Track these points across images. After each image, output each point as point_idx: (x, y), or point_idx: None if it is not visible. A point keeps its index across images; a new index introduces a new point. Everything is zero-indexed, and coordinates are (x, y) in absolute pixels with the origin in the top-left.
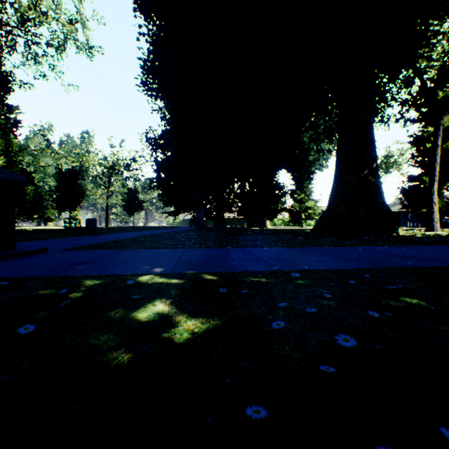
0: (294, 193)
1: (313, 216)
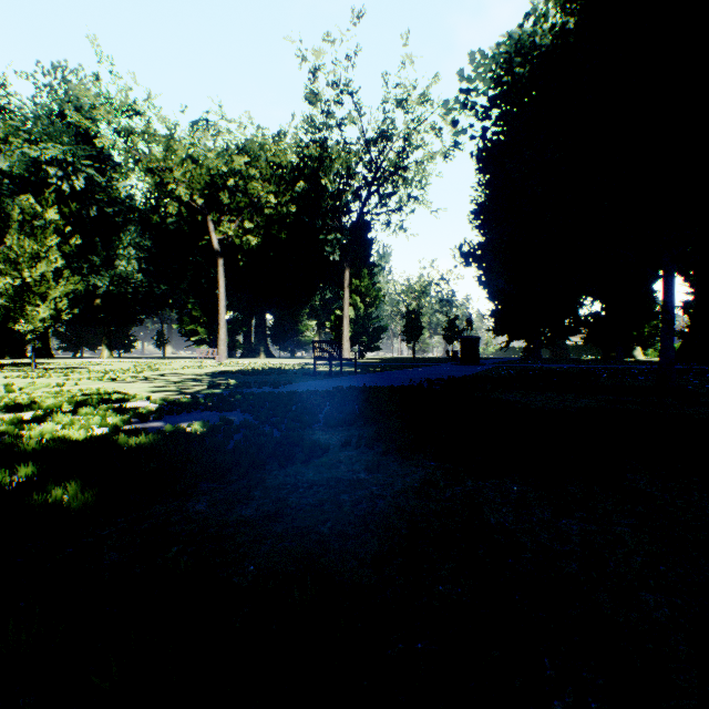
0: (689, 307)
1: None
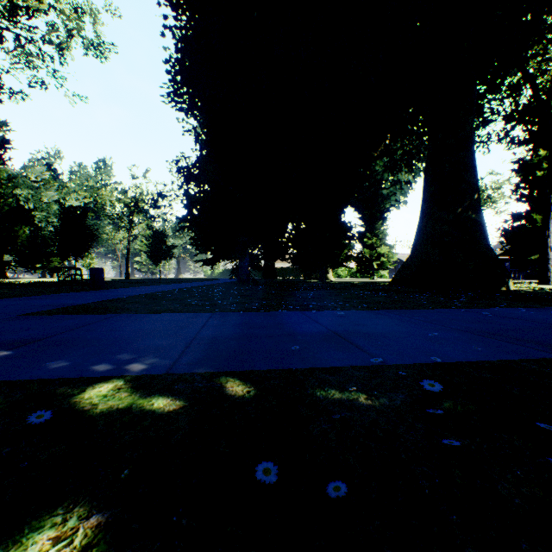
0: (363, 237)
1: (387, 265)
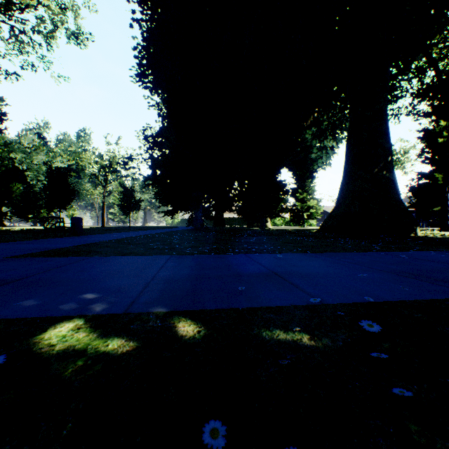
0: (295, 192)
1: (315, 216)
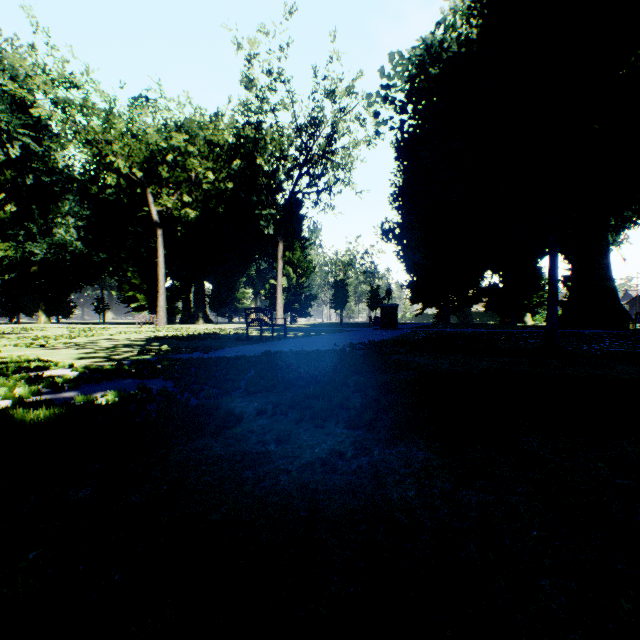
0: (568, 281)
1: None
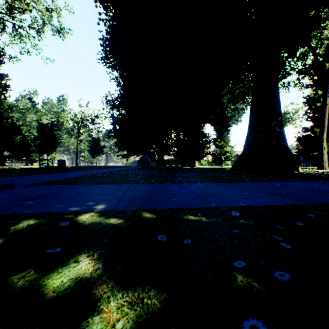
0: (216, 141)
1: (230, 158)
